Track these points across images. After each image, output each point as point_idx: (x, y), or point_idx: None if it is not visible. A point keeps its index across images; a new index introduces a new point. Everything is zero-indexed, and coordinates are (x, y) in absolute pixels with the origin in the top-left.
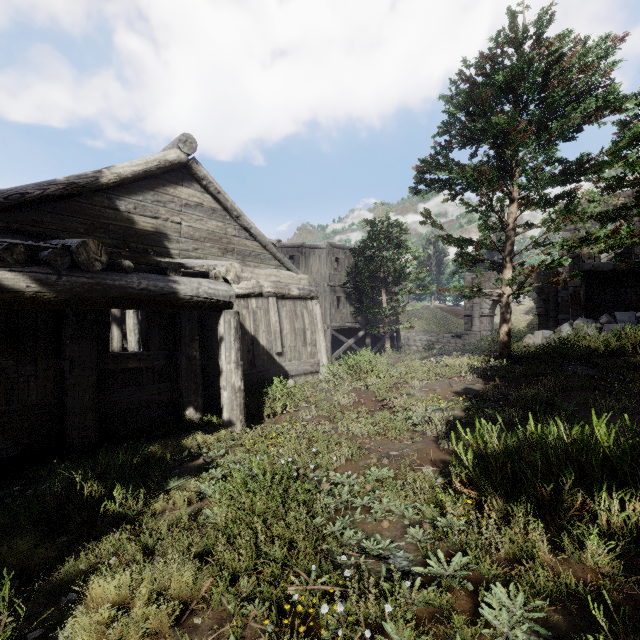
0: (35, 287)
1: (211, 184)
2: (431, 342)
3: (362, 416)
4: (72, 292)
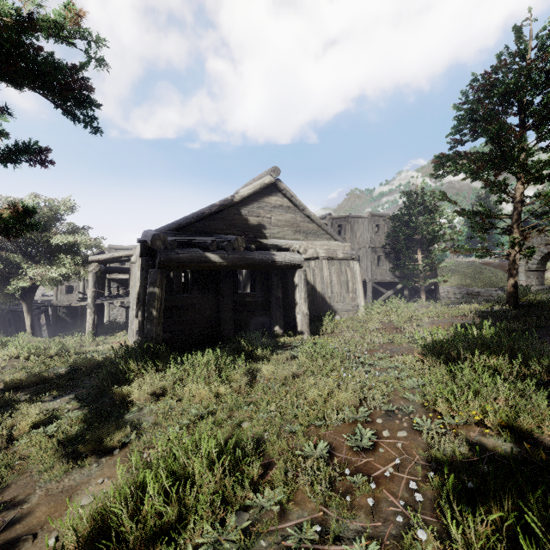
0: (221, 260)
1: (288, 192)
2: (471, 295)
3: (380, 333)
4: (233, 262)
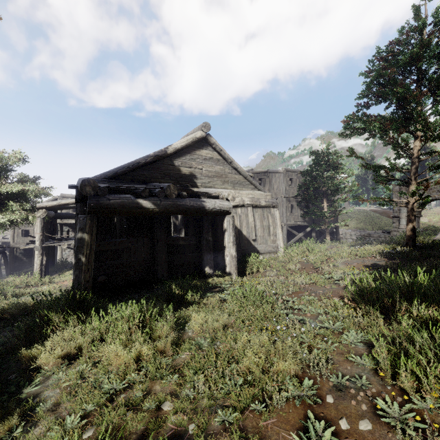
0: (153, 206)
1: (217, 146)
2: (364, 236)
3: (302, 274)
4: (165, 208)
